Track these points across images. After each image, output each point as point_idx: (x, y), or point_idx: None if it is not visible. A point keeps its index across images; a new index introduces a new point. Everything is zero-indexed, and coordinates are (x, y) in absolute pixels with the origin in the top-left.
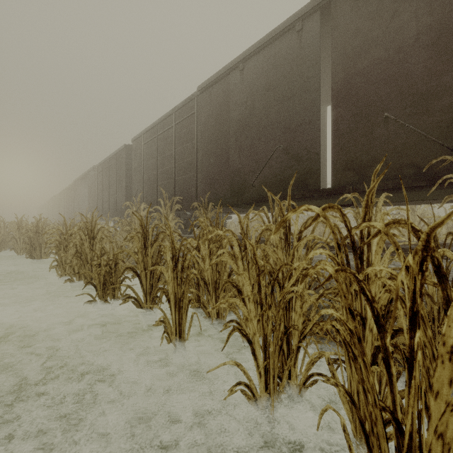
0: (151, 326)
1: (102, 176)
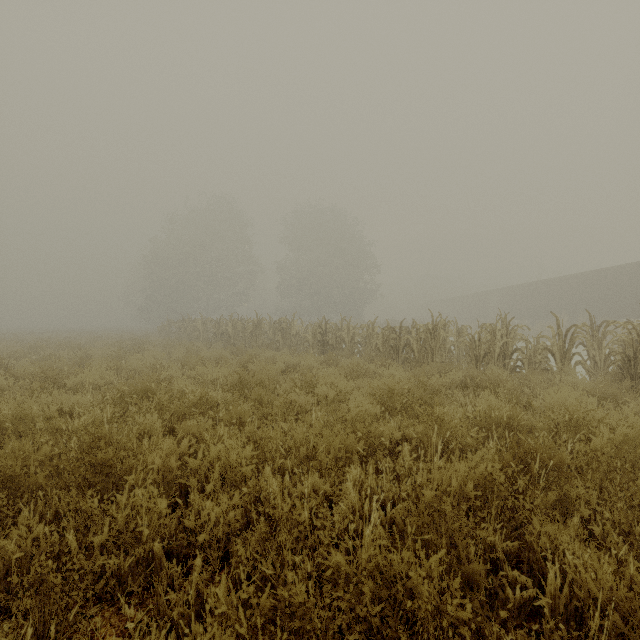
0: None
1: (519, 294)
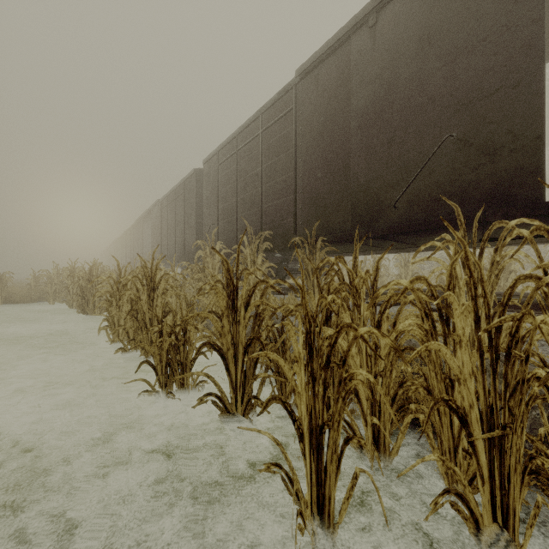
0: (244, 444)
1: (168, 212)
